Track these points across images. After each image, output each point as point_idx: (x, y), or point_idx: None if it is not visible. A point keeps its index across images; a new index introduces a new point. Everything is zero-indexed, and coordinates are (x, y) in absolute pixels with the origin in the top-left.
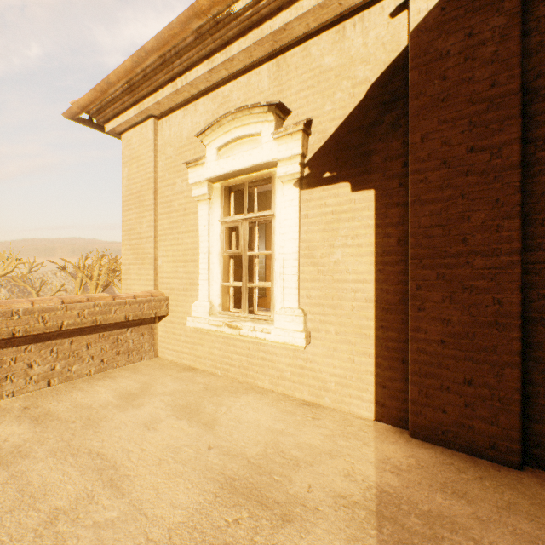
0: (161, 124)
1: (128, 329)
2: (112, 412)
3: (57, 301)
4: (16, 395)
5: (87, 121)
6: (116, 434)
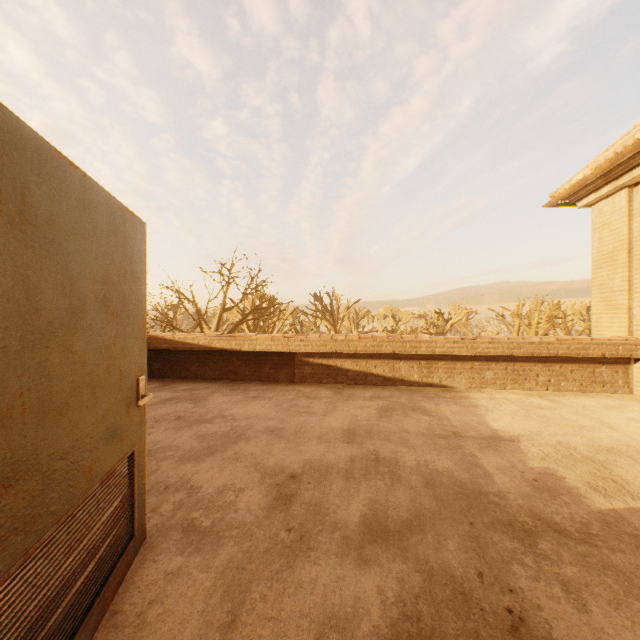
0: (635, 191)
1: (601, 365)
2: (598, 409)
3: (552, 339)
4: (530, 390)
5: (559, 204)
6: (605, 416)
